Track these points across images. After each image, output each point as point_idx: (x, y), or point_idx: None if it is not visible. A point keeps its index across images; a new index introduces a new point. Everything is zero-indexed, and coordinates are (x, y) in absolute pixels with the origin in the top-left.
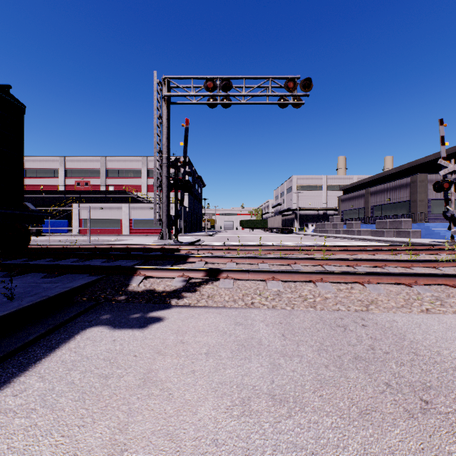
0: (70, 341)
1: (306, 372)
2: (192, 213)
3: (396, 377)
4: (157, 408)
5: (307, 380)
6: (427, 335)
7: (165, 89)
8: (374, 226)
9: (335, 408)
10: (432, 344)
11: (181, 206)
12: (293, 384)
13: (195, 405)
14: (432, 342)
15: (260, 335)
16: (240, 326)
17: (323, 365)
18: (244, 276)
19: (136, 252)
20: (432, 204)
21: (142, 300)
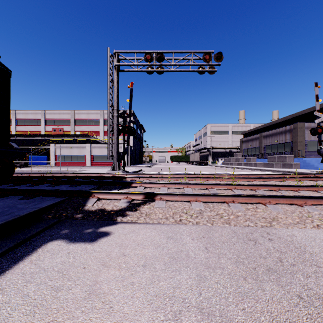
0: (32, 254)
1: (228, 285)
2: (136, 151)
3: (305, 289)
4: None
5: (229, 292)
6: (322, 248)
7: (116, 60)
8: (266, 160)
9: None
10: None
11: (127, 145)
12: (217, 296)
13: (132, 320)
14: None
15: (187, 248)
16: (171, 240)
17: (241, 277)
18: (174, 198)
19: (94, 179)
20: (308, 144)
21: (95, 217)
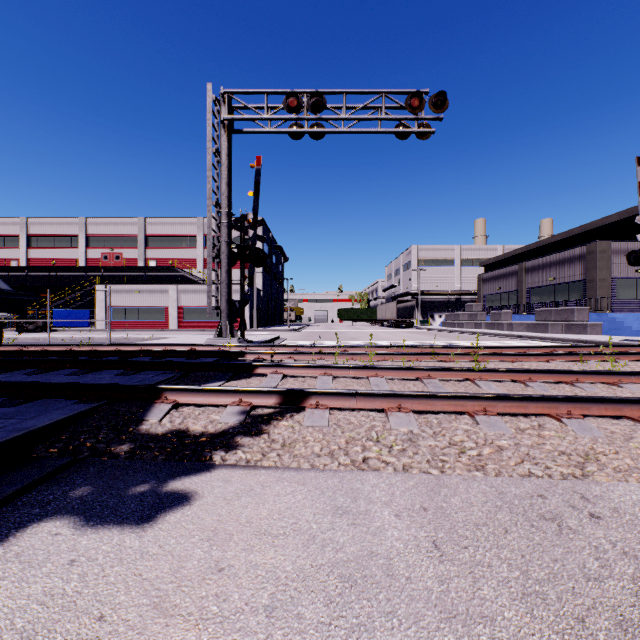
0: None
1: None
2: (269, 299)
3: None
4: None
5: None
6: None
7: (225, 110)
8: (532, 318)
9: None
10: None
11: (249, 287)
12: None
13: None
14: None
15: (387, 544)
16: (344, 519)
17: None
18: (348, 403)
19: (177, 357)
20: (618, 286)
21: (160, 453)
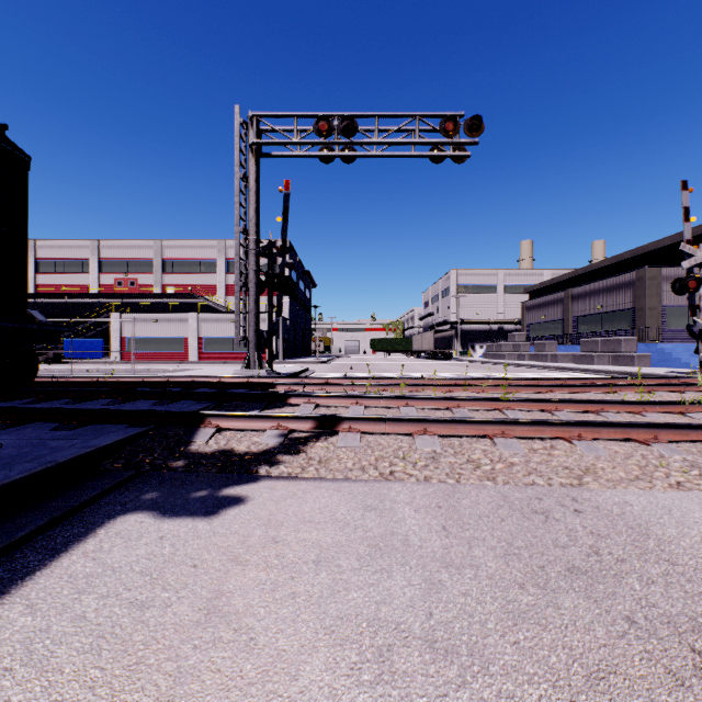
0: (87, 539)
1: (487, 598)
2: (296, 328)
3: (643, 606)
4: (227, 667)
5: (490, 611)
6: (685, 528)
7: (253, 133)
8: (578, 349)
9: (542, 667)
10: (696, 544)
11: (278, 316)
12: (465, 619)
13: (295, 662)
14: (694, 541)
15: (406, 528)
16: (372, 513)
17: (515, 583)
18: (378, 427)
19: (207, 389)
20: (669, 314)
21: (212, 467)
